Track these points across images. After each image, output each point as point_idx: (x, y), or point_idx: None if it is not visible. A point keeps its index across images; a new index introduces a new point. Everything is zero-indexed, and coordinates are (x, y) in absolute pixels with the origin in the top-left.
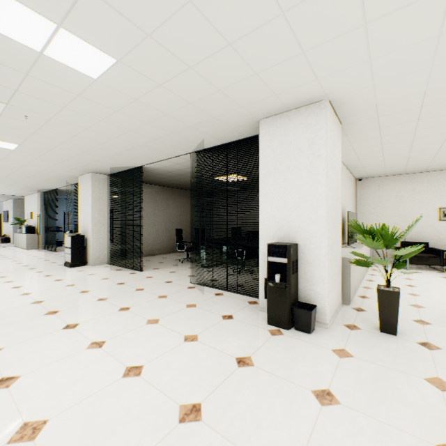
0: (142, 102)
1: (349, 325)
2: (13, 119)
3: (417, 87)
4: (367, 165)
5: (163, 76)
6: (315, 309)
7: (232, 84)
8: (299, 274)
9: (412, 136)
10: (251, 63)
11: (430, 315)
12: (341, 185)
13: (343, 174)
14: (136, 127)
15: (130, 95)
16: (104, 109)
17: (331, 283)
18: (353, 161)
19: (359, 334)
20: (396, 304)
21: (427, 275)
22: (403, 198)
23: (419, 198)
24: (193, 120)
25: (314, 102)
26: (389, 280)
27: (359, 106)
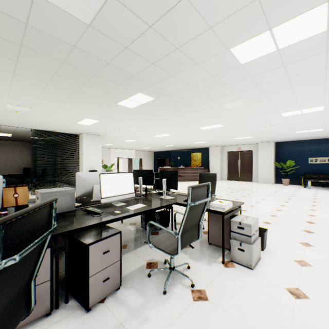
0: (71, 125)
1: None
2: (3, 108)
3: (113, 138)
4: None
5: (89, 127)
6: None
7: (95, 131)
8: None
9: None
10: (104, 132)
11: None
12: None
13: None
14: (46, 124)
15: (73, 125)
16: (56, 122)
17: None
18: None
19: None
20: None
21: None
22: None
23: None
24: (70, 129)
25: (99, 135)
26: None
27: (103, 137)
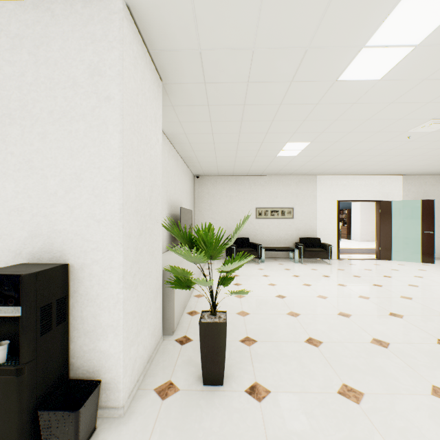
0: None
1: (163, 385)
2: None
3: (246, 38)
4: (202, 160)
5: None
6: (95, 394)
7: None
8: (72, 322)
9: (239, 129)
10: None
11: (255, 325)
12: (176, 177)
13: (178, 165)
14: None
15: None
16: None
17: (136, 324)
18: (188, 151)
19: (174, 408)
20: (223, 341)
21: (249, 269)
22: (232, 198)
23: (243, 199)
24: None
25: None
26: (215, 305)
27: (180, 46)
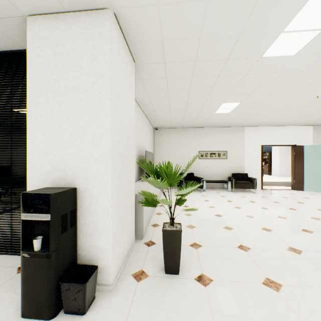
0: None
1: (138, 272)
2: None
3: (195, 30)
4: (160, 117)
5: None
6: (95, 274)
7: None
8: (79, 227)
9: (187, 94)
10: None
11: (200, 235)
12: (142, 129)
13: (143, 121)
14: None
15: None
16: None
17: (119, 230)
18: (151, 111)
19: (146, 287)
20: (179, 243)
21: (194, 195)
22: (181, 144)
23: (189, 144)
24: None
25: (97, 8)
26: (173, 218)
27: (148, 39)
